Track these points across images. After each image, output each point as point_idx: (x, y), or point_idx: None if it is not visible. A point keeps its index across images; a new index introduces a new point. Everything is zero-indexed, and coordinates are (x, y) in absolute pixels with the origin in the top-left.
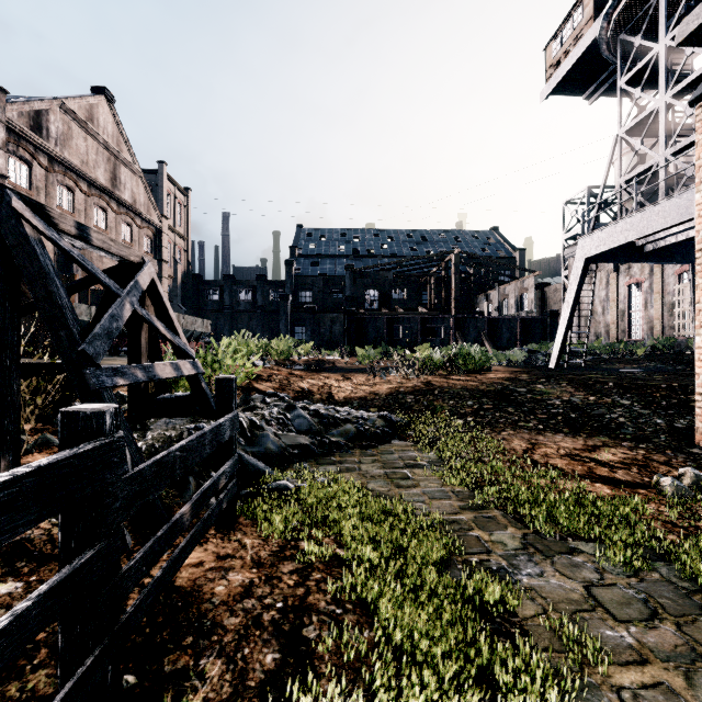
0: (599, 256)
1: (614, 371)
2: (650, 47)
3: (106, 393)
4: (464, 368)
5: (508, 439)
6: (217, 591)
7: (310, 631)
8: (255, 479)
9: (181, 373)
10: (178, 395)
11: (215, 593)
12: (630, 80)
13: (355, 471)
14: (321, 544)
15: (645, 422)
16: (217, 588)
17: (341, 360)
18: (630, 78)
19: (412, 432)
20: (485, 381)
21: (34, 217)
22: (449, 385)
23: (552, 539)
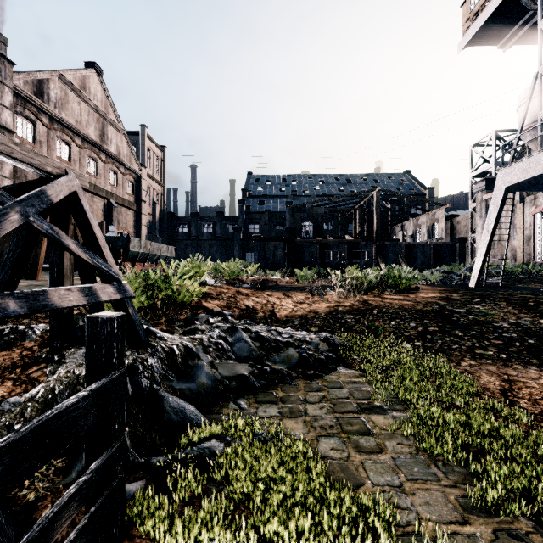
0: (517, 185)
1: (537, 290)
2: None
3: None
4: (395, 287)
5: (473, 372)
6: None
7: None
8: (177, 431)
9: (96, 299)
10: None
11: None
12: None
13: (301, 416)
14: None
15: None
16: None
17: (282, 279)
18: None
19: (357, 357)
20: (419, 300)
21: None
22: (385, 305)
23: None
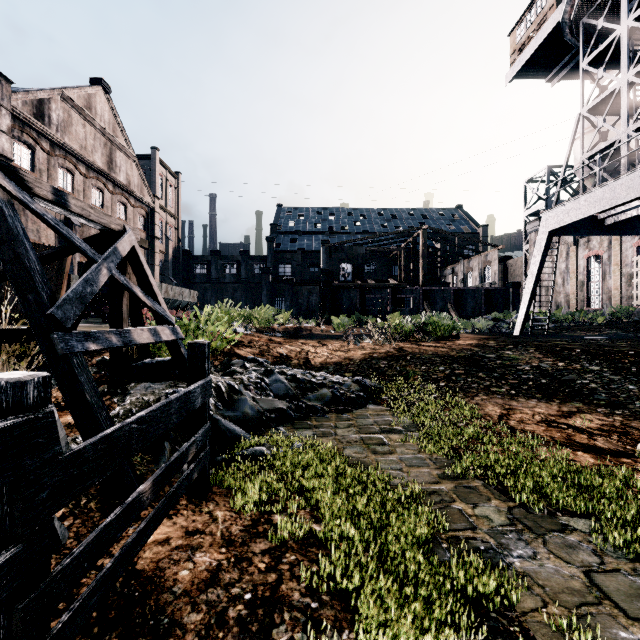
0: (562, 229)
1: (578, 338)
2: (612, 30)
3: (76, 358)
4: (434, 335)
5: (482, 404)
6: (180, 577)
7: (281, 633)
8: (231, 444)
9: (159, 338)
10: (159, 360)
11: (178, 580)
12: (592, 61)
13: (331, 436)
14: (296, 518)
15: (617, 388)
16: (181, 573)
17: (318, 327)
18: (592, 59)
19: (386, 397)
20: (454, 347)
21: (4, 179)
22: (420, 351)
23: (540, 513)
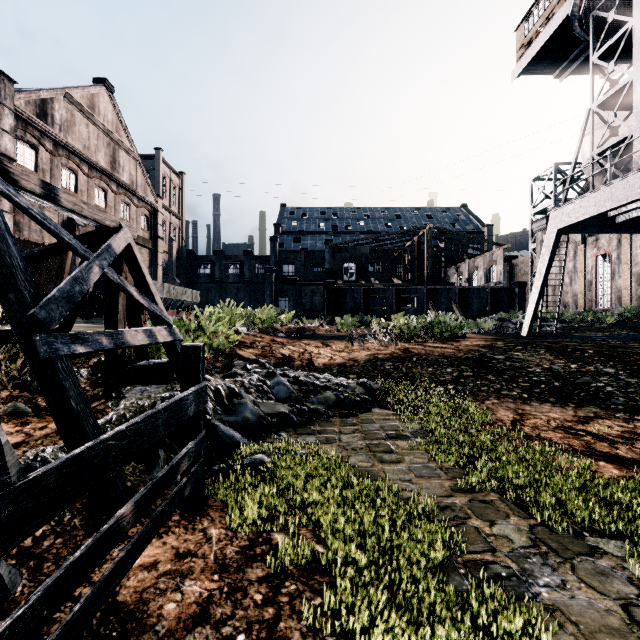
0: (571, 227)
1: (588, 338)
2: (622, 23)
3: (61, 362)
4: (440, 335)
5: (493, 408)
6: (166, 612)
7: None
8: (230, 452)
9: (155, 340)
10: (156, 362)
11: (162, 616)
12: (602, 55)
13: (336, 442)
14: (298, 537)
15: (635, 392)
16: (167, 606)
17: (321, 328)
18: (602, 53)
19: (392, 400)
20: (461, 348)
21: None
22: (426, 352)
23: (564, 533)
